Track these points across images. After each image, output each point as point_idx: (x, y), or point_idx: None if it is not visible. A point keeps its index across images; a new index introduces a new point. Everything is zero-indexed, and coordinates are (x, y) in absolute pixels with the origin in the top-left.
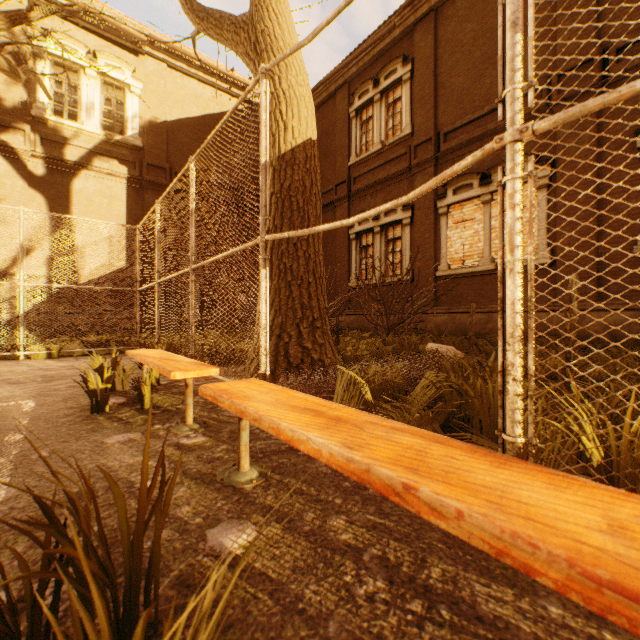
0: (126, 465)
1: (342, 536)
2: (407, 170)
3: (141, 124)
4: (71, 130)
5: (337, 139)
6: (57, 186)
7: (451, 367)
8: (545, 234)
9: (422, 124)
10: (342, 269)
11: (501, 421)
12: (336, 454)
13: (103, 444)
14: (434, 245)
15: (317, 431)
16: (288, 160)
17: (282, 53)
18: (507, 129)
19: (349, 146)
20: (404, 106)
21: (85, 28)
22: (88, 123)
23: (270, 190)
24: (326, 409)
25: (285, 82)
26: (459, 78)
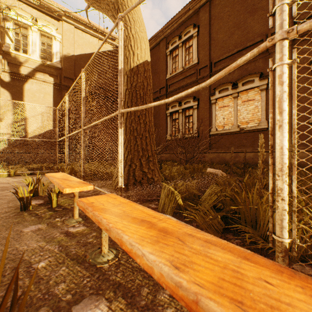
0: (31, 249)
1: (167, 310)
2: (195, 81)
3: (60, 56)
4: (24, 58)
5: (160, 66)
6: (16, 87)
7: (223, 182)
8: (265, 113)
9: (203, 58)
10: (163, 130)
11: (271, 226)
12: (166, 276)
13: (21, 232)
14: (209, 119)
15: (150, 245)
16: (135, 71)
17: (132, 14)
18: (277, 32)
19: (166, 69)
20: (194, 49)
21: (31, 6)
22: (33, 55)
23: (125, 87)
24: (156, 220)
25: (133, 30)
26: (221, 35)
